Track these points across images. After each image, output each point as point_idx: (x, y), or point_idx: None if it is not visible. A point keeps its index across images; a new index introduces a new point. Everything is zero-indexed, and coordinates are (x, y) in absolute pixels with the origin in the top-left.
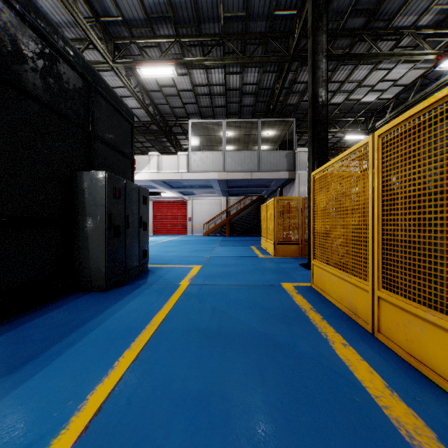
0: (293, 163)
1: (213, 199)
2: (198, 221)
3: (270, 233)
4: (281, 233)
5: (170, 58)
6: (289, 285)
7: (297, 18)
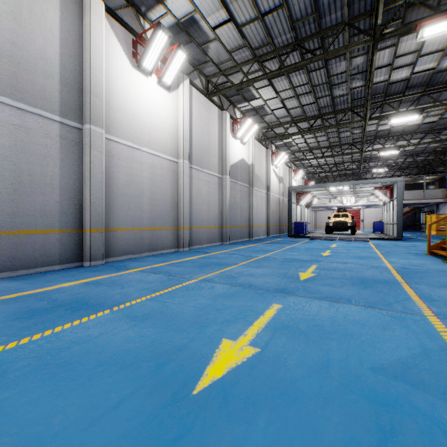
0: (445, 194)
1: (378, 208)
2: (367, 222)
3: (432, 227)
4: (438, 227)
5: (386, 165)
6: (442, 237)
7: (446, 149)
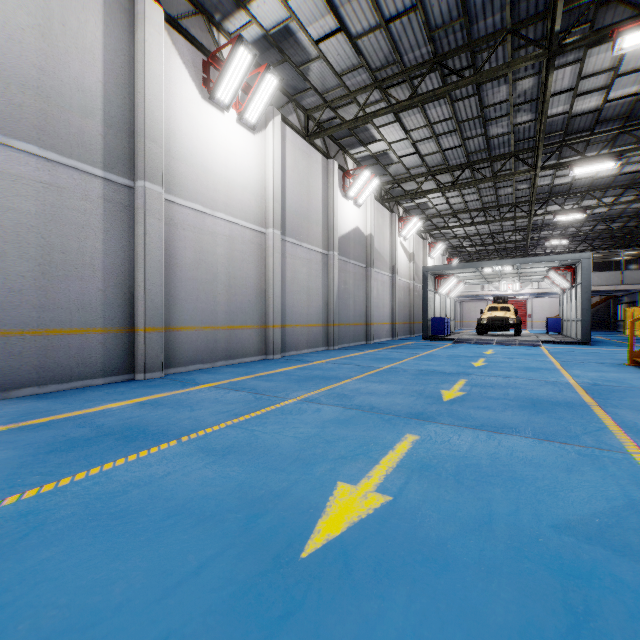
0: None
1: (554, 298)
2: (538, 318)
3: (635, 325)
4: None
5: (565, 235)
6: None
7: None
